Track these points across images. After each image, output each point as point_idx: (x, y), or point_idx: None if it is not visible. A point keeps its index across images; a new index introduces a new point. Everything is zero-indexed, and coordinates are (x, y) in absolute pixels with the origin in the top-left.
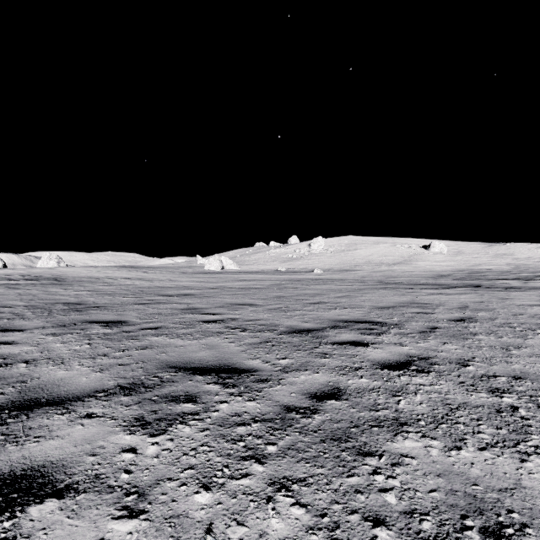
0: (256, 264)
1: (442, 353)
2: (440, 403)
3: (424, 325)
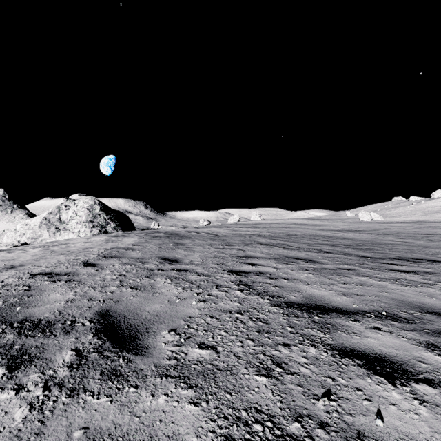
0: (397, 217)
1: None
2: None
3: None
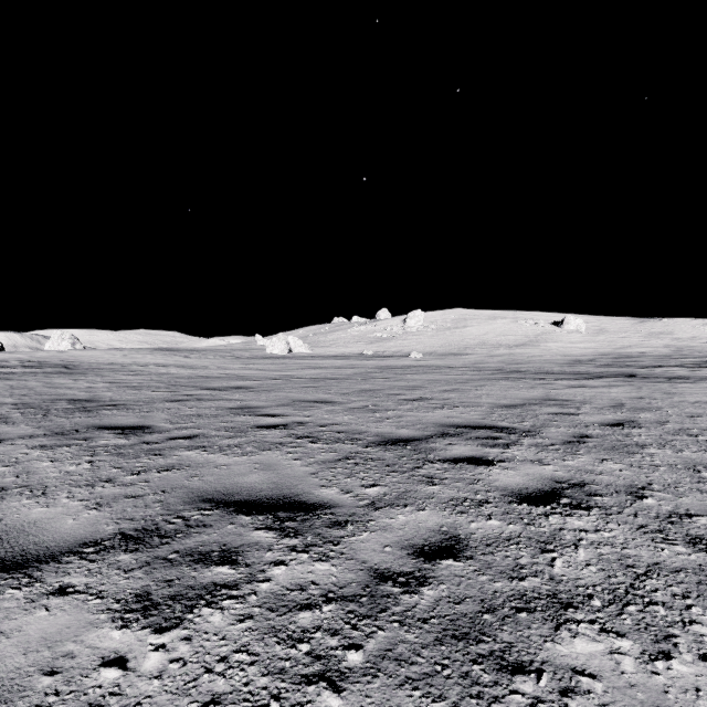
0: (333, 346)
1: (603, 477)
2: (617, 565)
3: (569, 432)
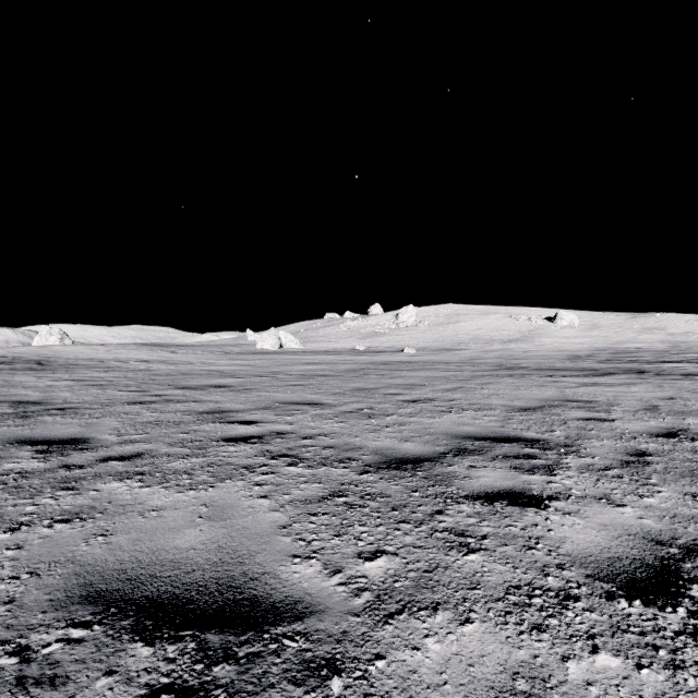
0: (325, 341)
1: None
2: None
3: (618, 446)
